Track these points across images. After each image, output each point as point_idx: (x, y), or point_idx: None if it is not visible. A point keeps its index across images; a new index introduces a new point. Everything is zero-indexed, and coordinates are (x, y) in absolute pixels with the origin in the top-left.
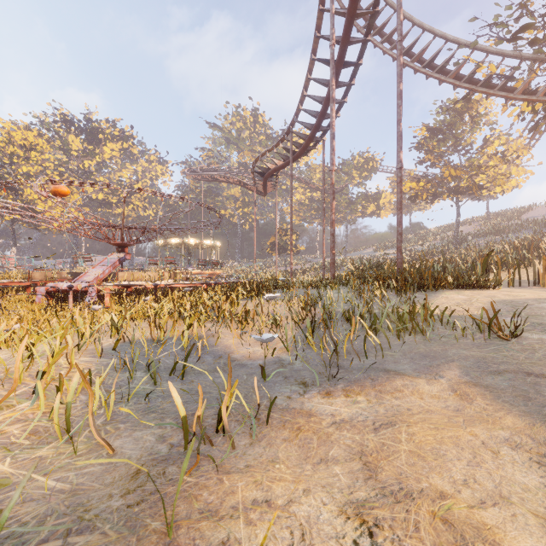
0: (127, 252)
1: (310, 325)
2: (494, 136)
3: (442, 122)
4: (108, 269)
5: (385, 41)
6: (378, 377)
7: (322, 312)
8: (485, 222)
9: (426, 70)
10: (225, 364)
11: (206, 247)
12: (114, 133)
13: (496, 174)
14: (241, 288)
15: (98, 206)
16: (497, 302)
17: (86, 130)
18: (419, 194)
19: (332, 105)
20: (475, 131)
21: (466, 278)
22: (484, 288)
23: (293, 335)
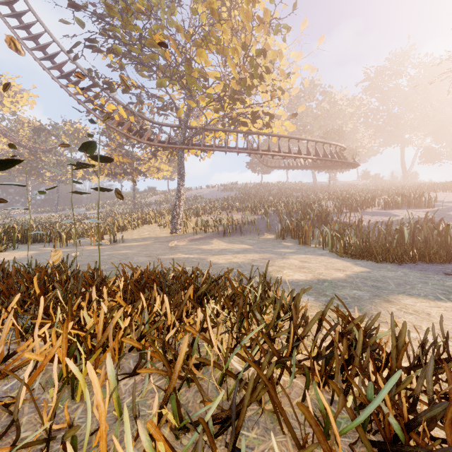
0: None
1: None
2: None
3: None
4: None
5: (30, 39)
6: None
7: None
8: (166, 195)
9: (58, 80)
10: None
11: None
12: None
13: (148, 166)
14: None
15: None
16: None
17: None
18: (102, 170)
19: None
20: None
21: None
22: None
23: None
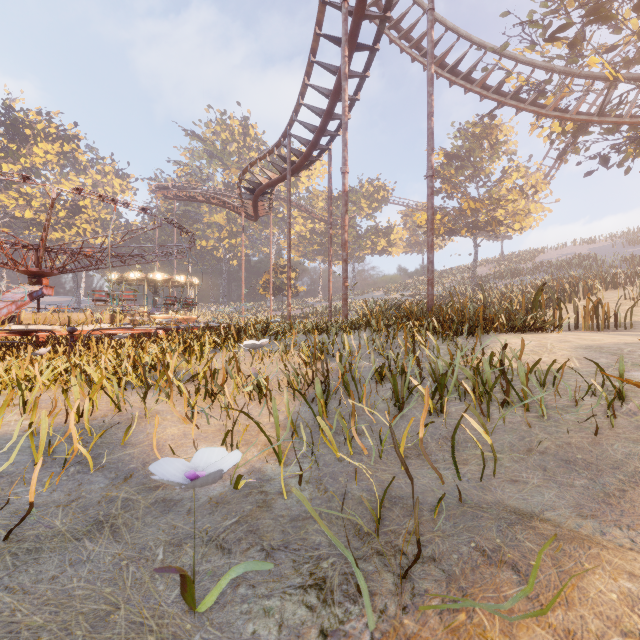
0: (47, 284)
1: (321, 395)
2: (513, 168)
3: (460, 147)
4: (8, 307)
5: (402, 37)
6: (526, 556)
7: (341, 369)
8: (499, 263)
9: (449, 75)
10: (126, 504)
11: (179, 285)
12: (49, 130)
13: (515, 209)
14: (214, 334)
15: (24, 227)
16: (584, 348)
17: (5, 120)
18: (435, 229)
19: (344, 83)
20: (494, 161)
21: (521, 318)
22: (542, 331)
23: (289, 423)
